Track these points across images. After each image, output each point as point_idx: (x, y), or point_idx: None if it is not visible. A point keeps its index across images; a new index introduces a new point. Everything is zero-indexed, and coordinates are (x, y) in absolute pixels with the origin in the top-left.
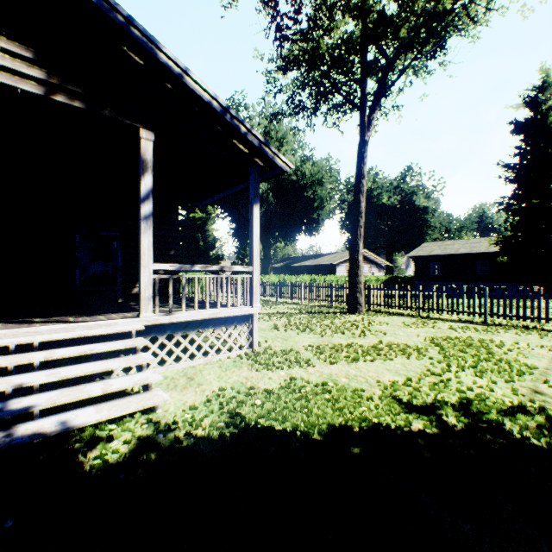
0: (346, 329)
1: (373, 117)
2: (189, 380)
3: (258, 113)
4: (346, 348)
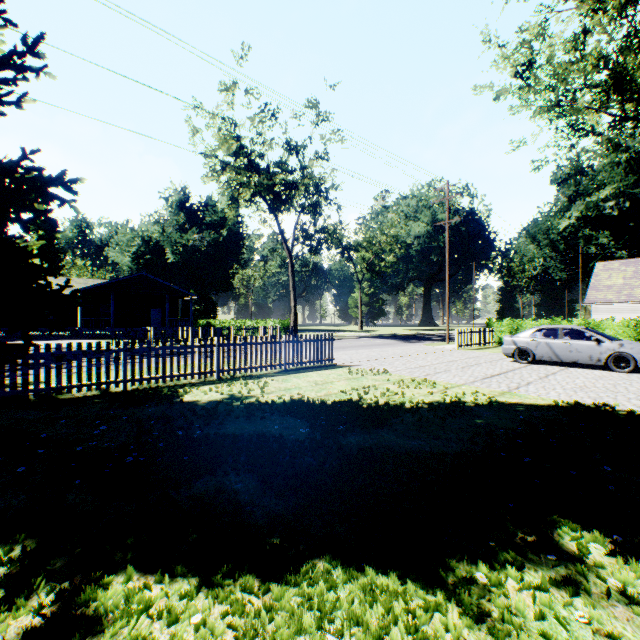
0: None
1: None
2: None
3: None
4: None
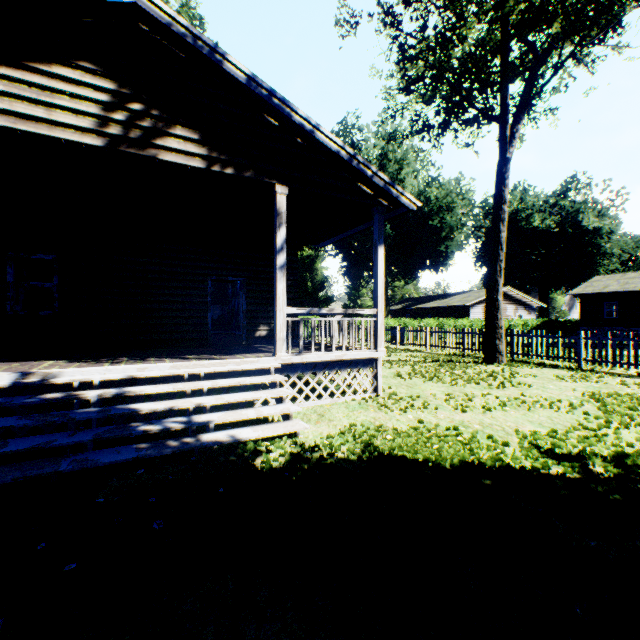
0: (481, 379)
1: (516, 129)
2: (320, 416)
3: (373, 134)
4: (480, 397)
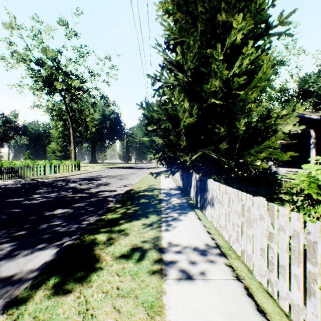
0: None
1: None
2: None
3: None
4: None
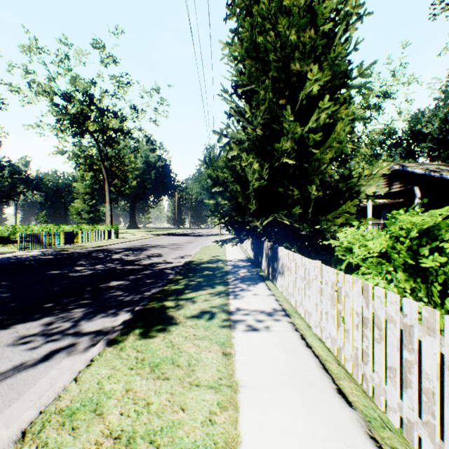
0: None
1: None
2: None
3: None
4: None
